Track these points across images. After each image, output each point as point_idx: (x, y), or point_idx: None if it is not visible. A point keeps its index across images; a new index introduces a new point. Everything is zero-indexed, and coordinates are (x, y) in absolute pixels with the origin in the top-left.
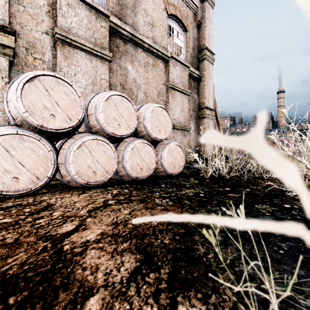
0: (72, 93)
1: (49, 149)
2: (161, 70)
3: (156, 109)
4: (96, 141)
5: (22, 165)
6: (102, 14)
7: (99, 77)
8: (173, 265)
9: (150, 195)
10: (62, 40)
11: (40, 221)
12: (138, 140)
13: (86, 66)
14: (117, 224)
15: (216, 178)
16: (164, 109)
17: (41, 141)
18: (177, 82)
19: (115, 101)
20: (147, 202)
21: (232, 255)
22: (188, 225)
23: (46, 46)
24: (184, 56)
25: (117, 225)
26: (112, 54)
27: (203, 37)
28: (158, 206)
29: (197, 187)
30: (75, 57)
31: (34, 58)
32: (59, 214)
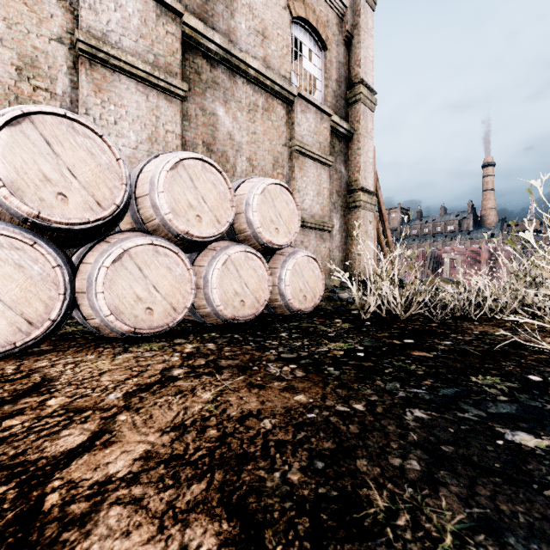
0: (103, 152)
1: (53, 263)
2: (279, 120)
3: (271, 188)
4: (153, 247)
5: None
6: (168, 9)
7: (163, 128)
8: None
9: (259, 355)
10: (89, 55)
11: (13, 423)
12: (236, 246)
13: (137, 106)
14: (185, 427)
15: (383, 318)
16: (285, 188)
17: (36, 247)
18: (308, 141)
19: (191, 171)
20: (251, 372)
21: (454, 516)
22: (341, 429)
23: (58, 66)
24: (321, 95)
25: (183, 431)
26: (187, 85)
27: (355, 61)
28: (274, 380)
29: (350, 337)
30: (116, 88)
31: (34, 87)
32: (61, 403)
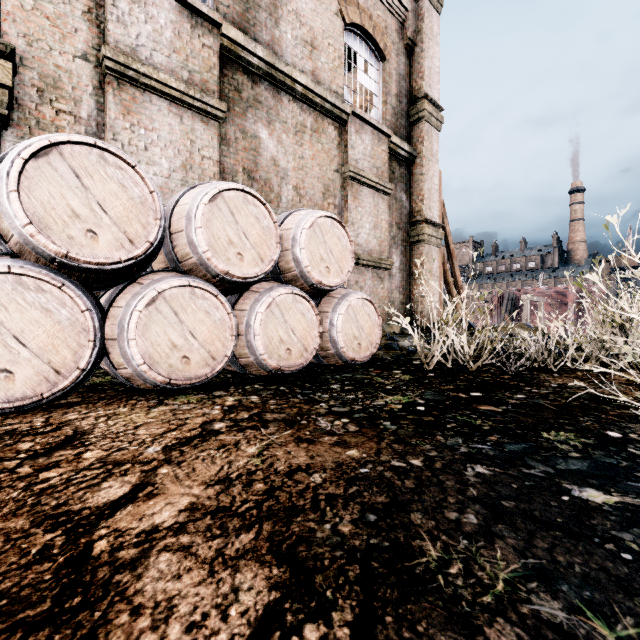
0: (135, 185)
1: (82, 307)
2: (330, 142)
3: (321, 221)
4: (190, 289)
5: (21, 344)
6: (205, 19)
7: (199, 153)
8: (362, 597)
9: (308, 409)
10: (117, 74)
11: (50, 475)
12: (282, 288)
13: (170, 129)
14: (230, 480)
15: (448, 369)
16: (337, 221)
17: (65, 290)
18: (364, 166)
19: (231, 204)
20: (299, 426)
21: (509, 566)
22: (395, 484)
23: (83, 86)
24: (379, 112)
25: (229, 484)
26: (226, 105)
27: (418, 73)
28: (324, 435)
29: (410, 389)
30: (147, 110)
31: (57, 111)
32: (98, 456)
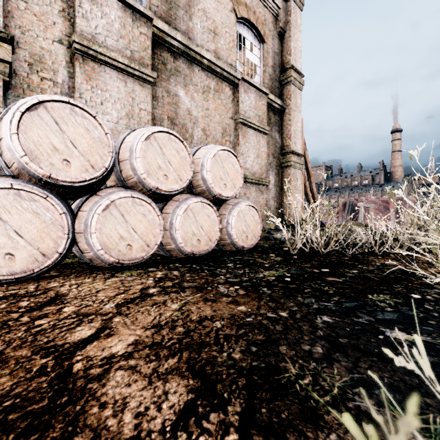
0: (95, 129)
1: (60, 211)
2: (227, 98)
3: (220, 153)
4: (132, 199)
5: (19, 236)
6: (142, 15)
7: (137, 106)
8: (247, 397)
9: (212, 280)
10: (82, 53)
11: (42, 322)
12: (194, 198)
13: (118, 90)
14: (161, 326)
15: (307, 253)
16: (232, 153)
17: (48, 200)
18: (250, 115)
19: (160, 142)
20: (206, 291)
21: (341, 378)
22: (270, 328)
23: (59, 61)
24: (260, 78)
25: (160, 328)
26: (156, 74)
27: (287, 51)
28: (223, 296)
29: (281, 267)
30: (102, 77)
31: (41, 78)
32: (73, 310)
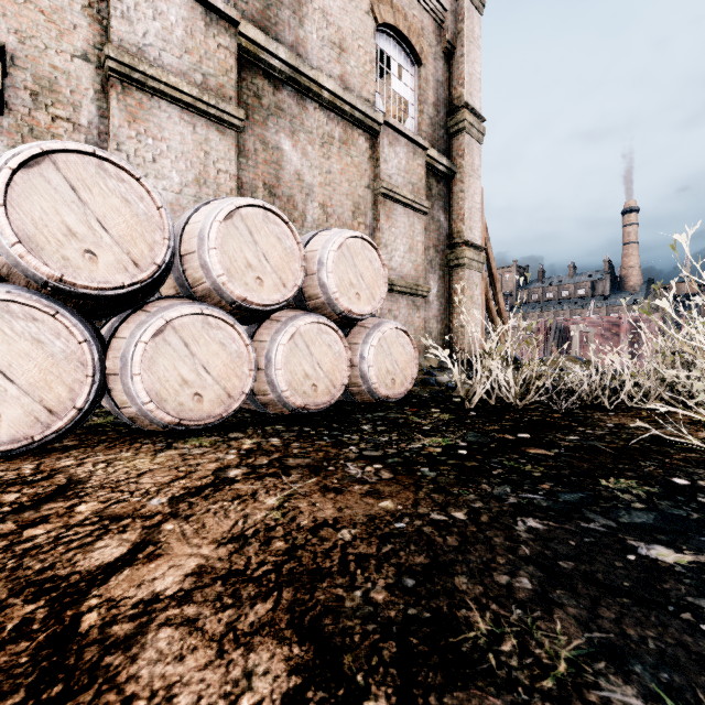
0: (140, 199)
1: (79, 338)
2: (360, 155)
3: (350, 242)
4: (202, 318)
5: (9, 380)
6: (221, 16)
7: (214, 166)
8: (400, 683)
9: (336, 453)
10: (122, 76)
11: (37, 532)
12: (307, 316)
13: (182, 139)
14: (246, 538)
15: (492, 407)
16: (369, 242)
17: (59, 318)
18: (398, 182)
19: (250, 222)
20: (326, 473)
21: (571, 641)
22: (436, 541)
23: (82, 89)
24: (414, 123)
25: (244, 543)
26: (244, 112)
27: (458, 80)
28: (354, 483)
29: (451, 430)
30: (156, 117)
31: (53, 117)
32: (93, 509)
